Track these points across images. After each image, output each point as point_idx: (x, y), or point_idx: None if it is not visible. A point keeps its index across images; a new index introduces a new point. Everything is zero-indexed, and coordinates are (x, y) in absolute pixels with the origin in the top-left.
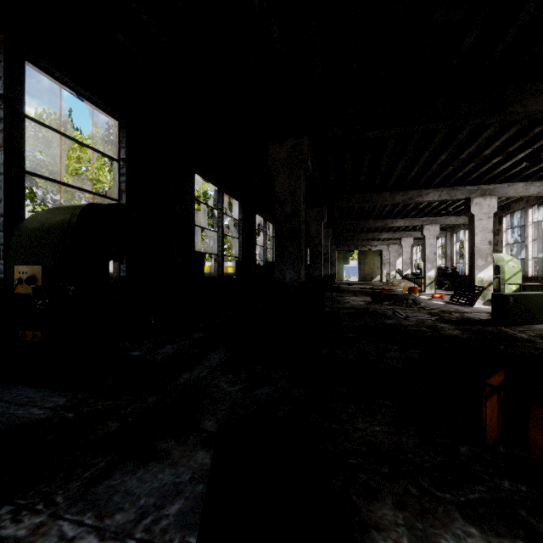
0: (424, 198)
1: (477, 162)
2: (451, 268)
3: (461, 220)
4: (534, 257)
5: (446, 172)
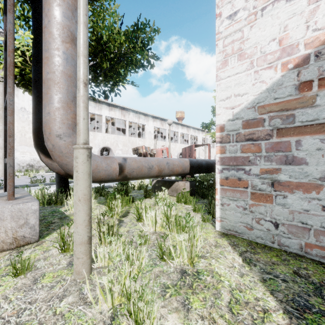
0: None
1: None
2: None
3: None
4: None
5: None
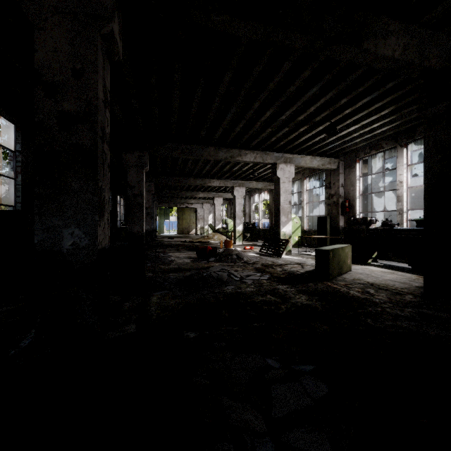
0: (243, 158)
1: (287, 129)
2: (252, 223)
3: (260, 185)
4: (307, 216)
5: (264, 134)
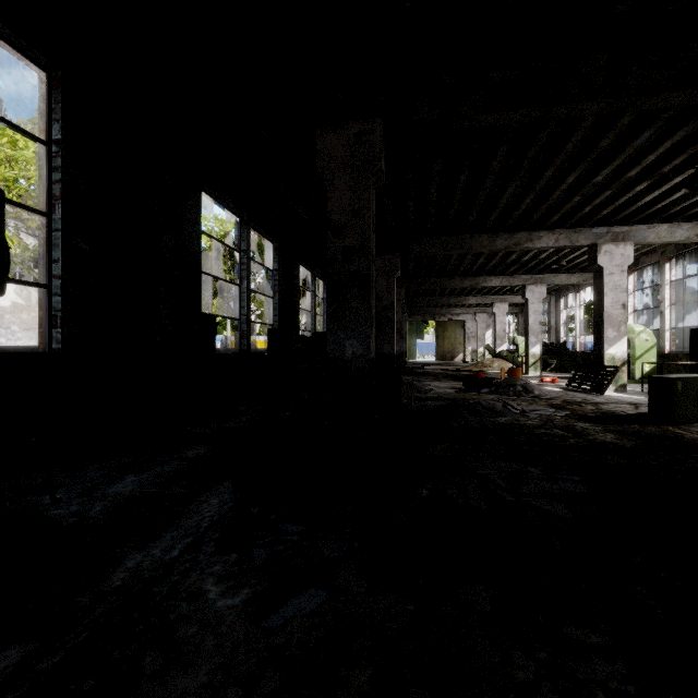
0: (535, 243)
1: (612, 191)
2: (559, 343)
3: (573, 278)
4: (672, 327)
5: (570, 205)
